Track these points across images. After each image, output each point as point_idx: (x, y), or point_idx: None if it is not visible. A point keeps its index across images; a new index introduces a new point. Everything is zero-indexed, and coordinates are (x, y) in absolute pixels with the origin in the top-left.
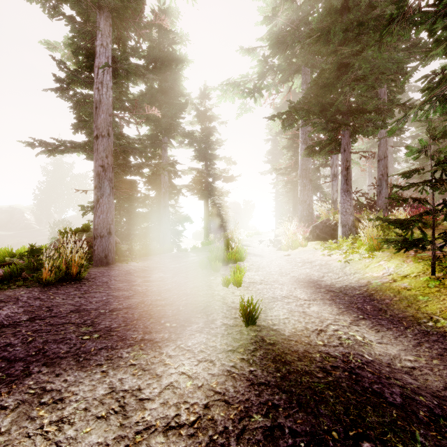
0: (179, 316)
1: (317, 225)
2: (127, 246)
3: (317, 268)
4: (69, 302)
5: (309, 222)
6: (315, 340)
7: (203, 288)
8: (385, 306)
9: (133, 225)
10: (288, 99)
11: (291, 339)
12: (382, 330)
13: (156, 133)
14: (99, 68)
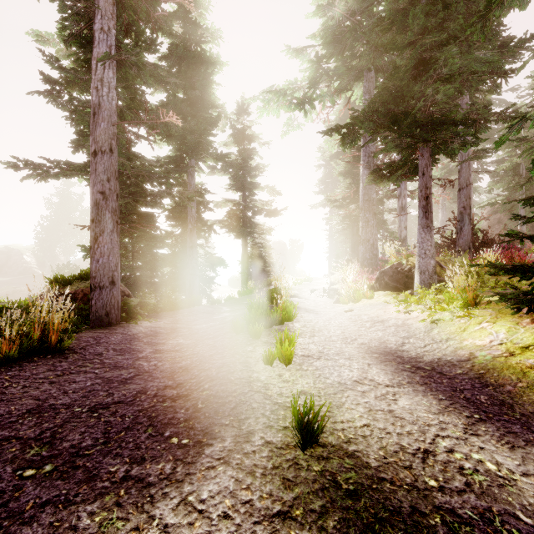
0: (195, 422)
1: (385, 270)
2: (138, 300)
3: (392, 330)
4: (31, 393)
5: (373, 266)
6: (422, 476)
7: (236, 368)
8: (507, 396)
9: (149, 270)
10: (345, 115)
11: (383, 477)
12: (518, 445)
13: (181, 155)
14: (97, 58)
